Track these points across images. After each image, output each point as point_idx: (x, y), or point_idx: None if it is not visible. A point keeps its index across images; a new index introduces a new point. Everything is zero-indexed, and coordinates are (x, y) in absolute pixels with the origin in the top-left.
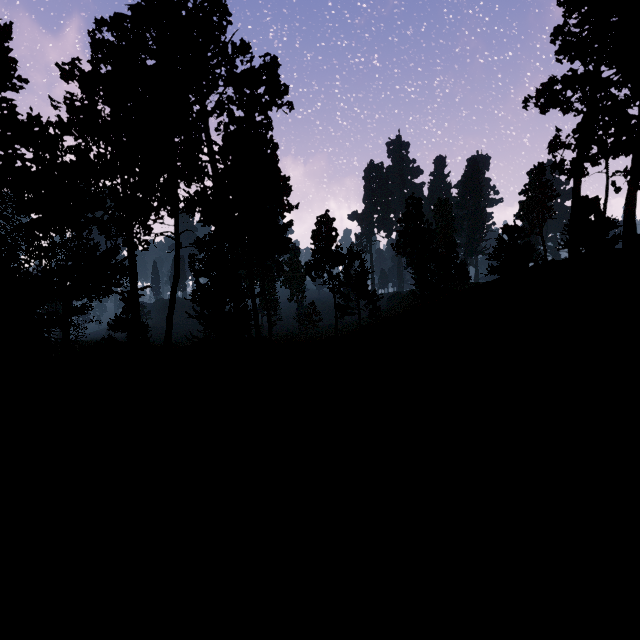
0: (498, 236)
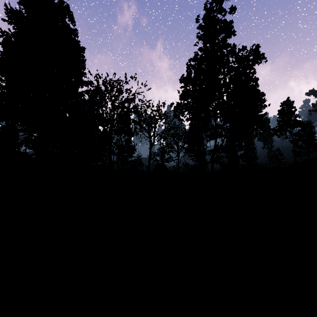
0: None
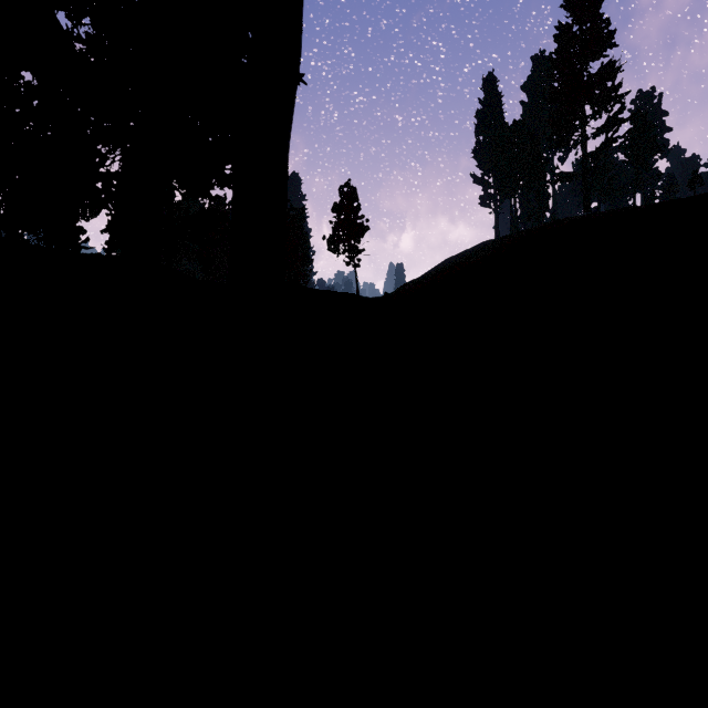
0: None
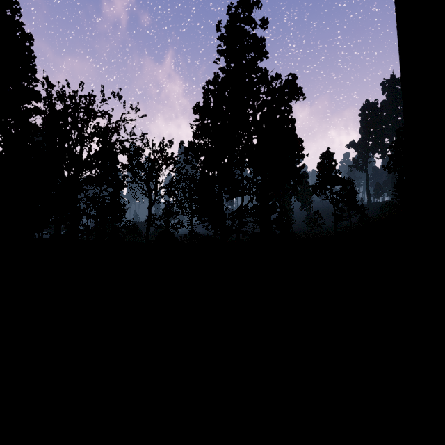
0: None
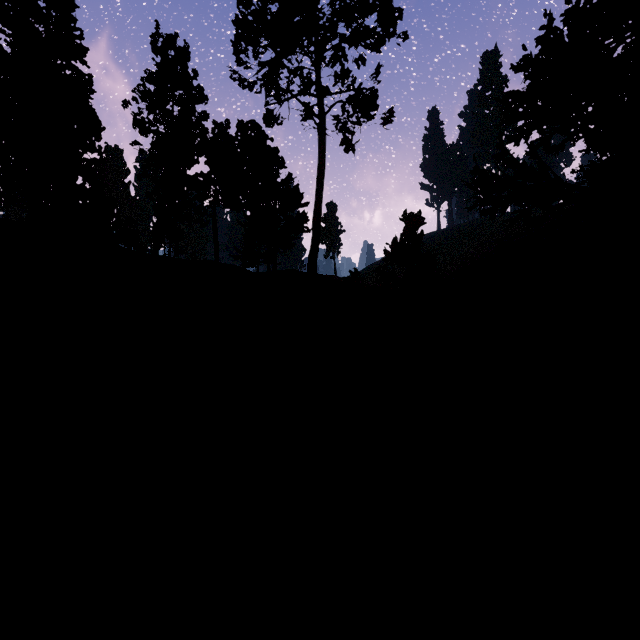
0: None
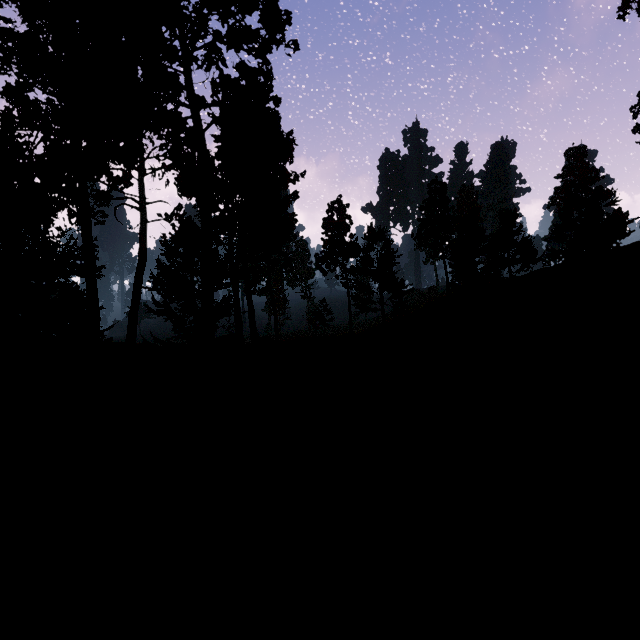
0: (562, 209)
